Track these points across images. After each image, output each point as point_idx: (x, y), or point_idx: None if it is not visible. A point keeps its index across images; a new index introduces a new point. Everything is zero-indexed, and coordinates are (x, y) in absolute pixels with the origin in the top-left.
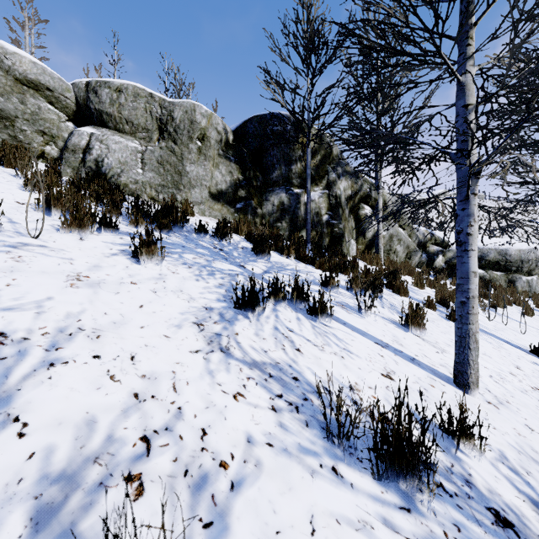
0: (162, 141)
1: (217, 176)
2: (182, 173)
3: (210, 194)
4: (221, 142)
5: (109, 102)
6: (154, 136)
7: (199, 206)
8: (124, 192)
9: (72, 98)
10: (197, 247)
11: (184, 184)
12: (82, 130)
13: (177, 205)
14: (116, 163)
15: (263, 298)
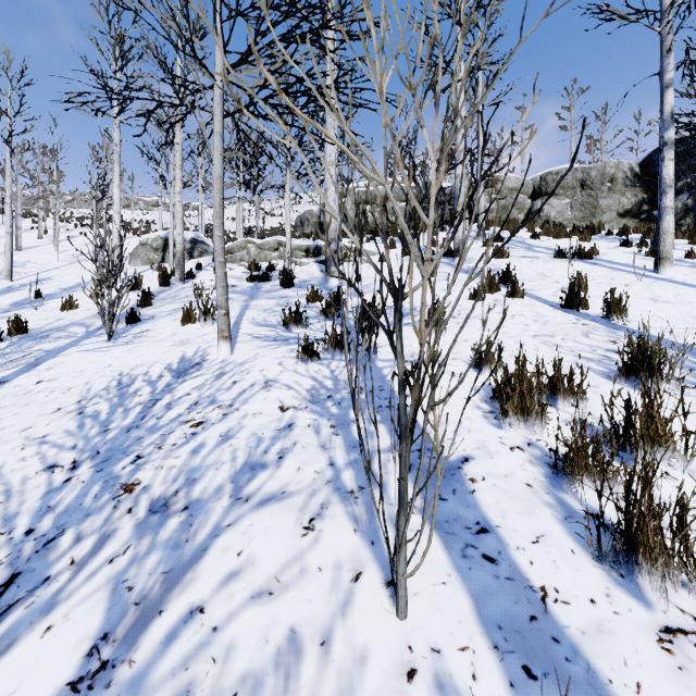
0: (582, 192)
1: (623, 201)
2: (596, 206)
3: (617, 215)
4: (626, 178)
5: (551, 182)
6: (577, 191)
7: (608, 224)
8: (563, 225)
9: (531, 186)
10: (605, 239)
11: (598, 213)
12: (537, 201)
13: (594, 224)
14: (556, 213)
15: (631, 242)
